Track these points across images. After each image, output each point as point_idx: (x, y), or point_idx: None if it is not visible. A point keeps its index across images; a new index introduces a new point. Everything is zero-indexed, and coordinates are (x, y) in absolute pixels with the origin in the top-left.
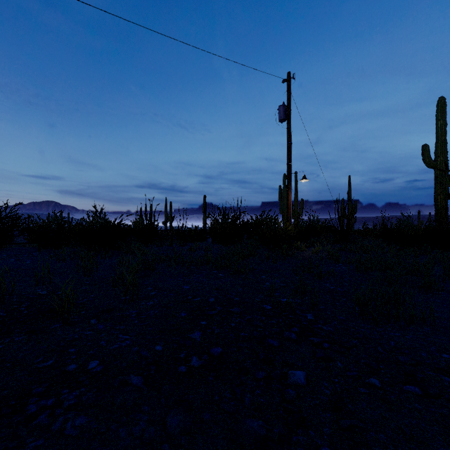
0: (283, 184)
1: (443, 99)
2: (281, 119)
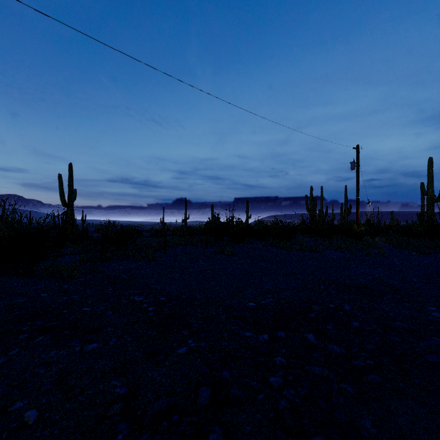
0: (310, 194)
1: (431, 159)
2: (353, 169)
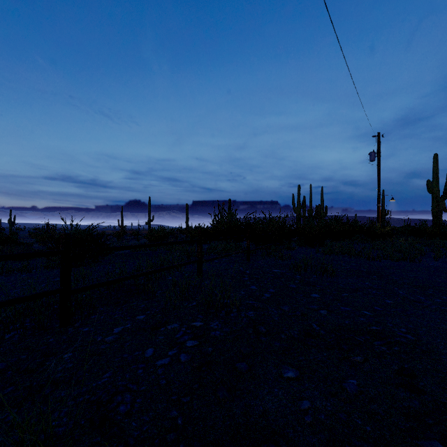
0: (298, 193)
1: (437, 155)
2: (373, 160)
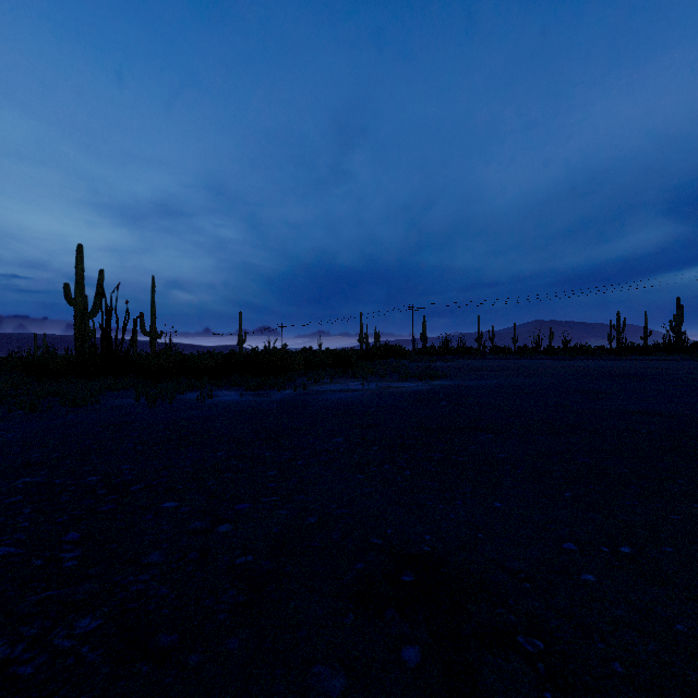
0: None
1: (82, 247)
2: None
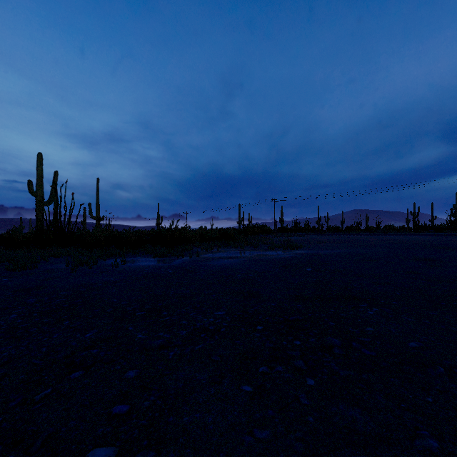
0: None
1: (41, 155)
2: None
